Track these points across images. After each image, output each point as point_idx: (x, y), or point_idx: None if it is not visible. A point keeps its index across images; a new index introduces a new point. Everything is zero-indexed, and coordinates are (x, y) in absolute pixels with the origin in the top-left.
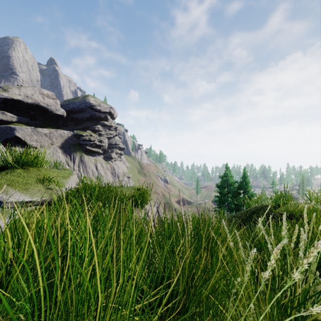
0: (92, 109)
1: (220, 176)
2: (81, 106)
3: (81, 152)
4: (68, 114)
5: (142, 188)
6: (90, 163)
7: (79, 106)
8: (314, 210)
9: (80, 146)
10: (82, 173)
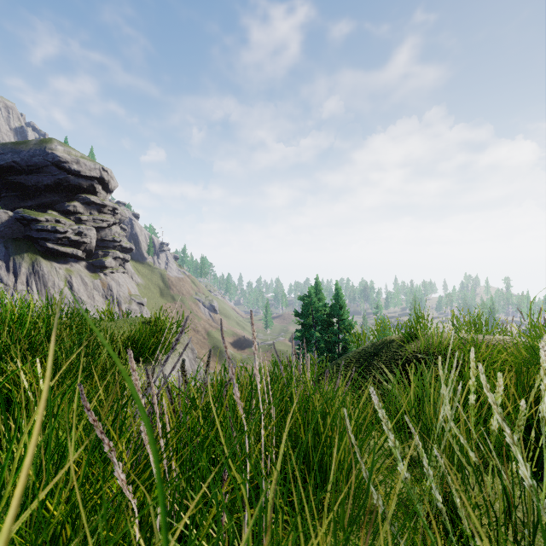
0: (61, 168)
1: (305, 296)
2: (34, 160)
3: (34, 255)
4: (2, 173)
5: (160, 320)
6: (56, 276)
7: (29, 159)
8: (474, 343)
9: (32, 242)
10: (36, 298)
